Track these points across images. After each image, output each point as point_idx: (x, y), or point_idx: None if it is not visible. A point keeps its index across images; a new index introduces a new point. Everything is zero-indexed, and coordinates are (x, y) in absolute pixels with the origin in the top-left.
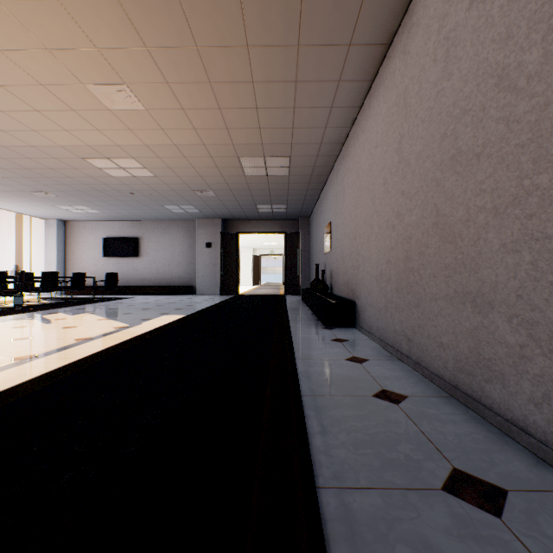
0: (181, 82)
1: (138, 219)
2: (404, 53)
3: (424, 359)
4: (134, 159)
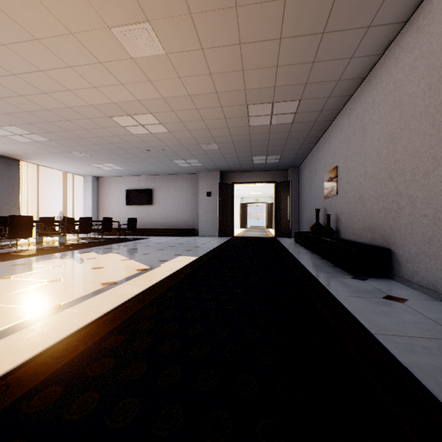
0: (204, 10)
1: (152, 174)
2: None
3: None
4: (152, 114)
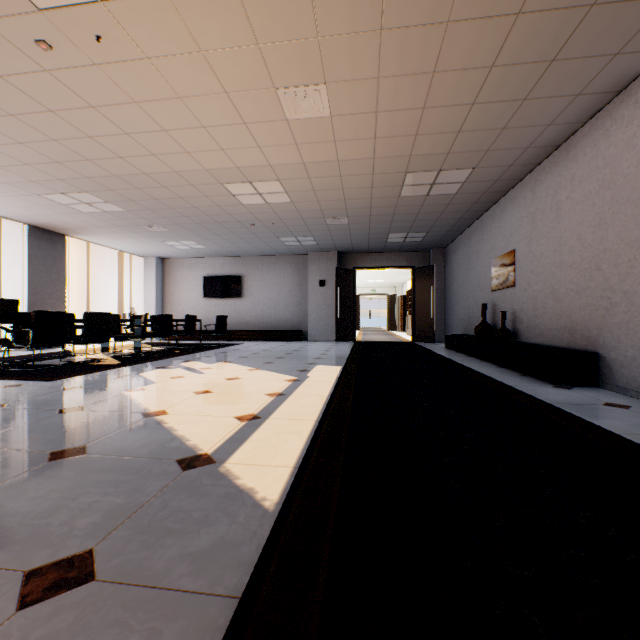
0: (395, 75)
1: (241, 255)
2: None
3: None
4: (279, 182)
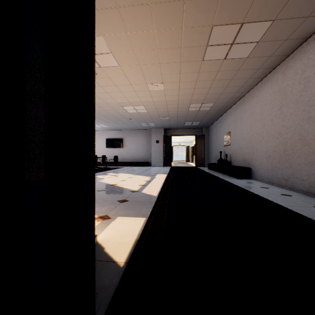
0: (185, 81)
1: (122, 129)
2: (283, 74)
3: (294, 186)
4: (143, 106)
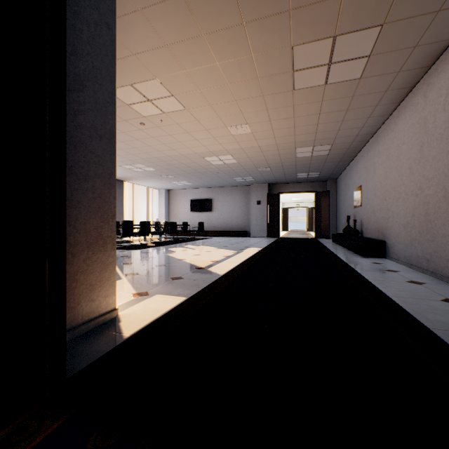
0: (277, 119)
1: (211, 187)
2: (424, 96)
3: (437, 269)
4: (230, 155)
